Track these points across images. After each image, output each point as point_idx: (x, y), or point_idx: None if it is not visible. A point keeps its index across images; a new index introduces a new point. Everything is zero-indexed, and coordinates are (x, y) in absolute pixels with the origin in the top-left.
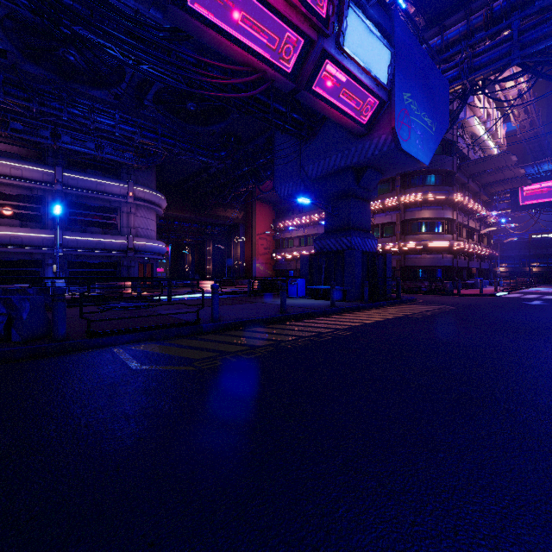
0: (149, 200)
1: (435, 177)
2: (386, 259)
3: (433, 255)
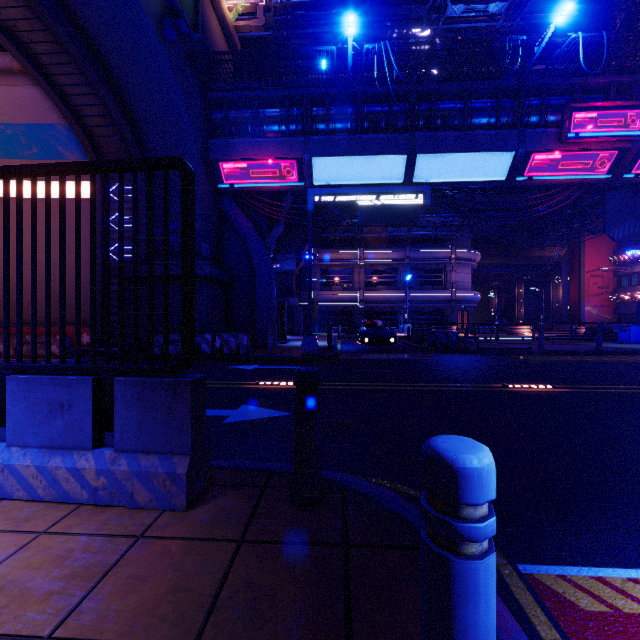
0: (467, 258)
1: None
2: None
3: None
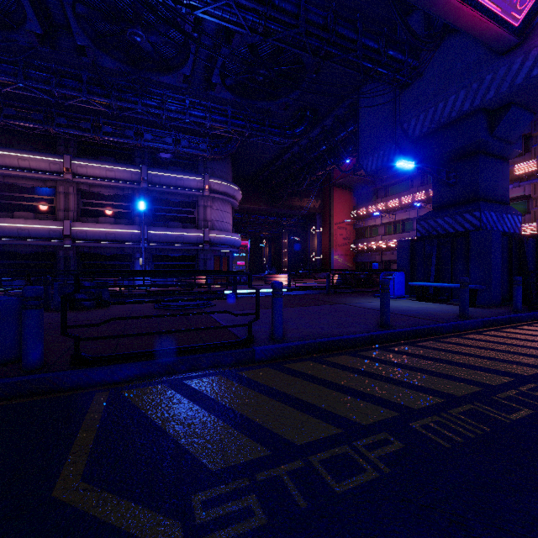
0: (224, 192)
1: None
2: None
3: None
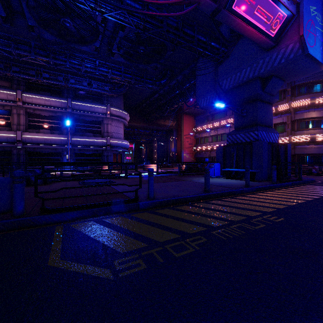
0: (119, 116)
1: (321, 86)
2: (287, 148)
3: (320, 145)
